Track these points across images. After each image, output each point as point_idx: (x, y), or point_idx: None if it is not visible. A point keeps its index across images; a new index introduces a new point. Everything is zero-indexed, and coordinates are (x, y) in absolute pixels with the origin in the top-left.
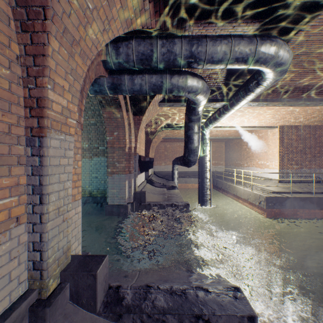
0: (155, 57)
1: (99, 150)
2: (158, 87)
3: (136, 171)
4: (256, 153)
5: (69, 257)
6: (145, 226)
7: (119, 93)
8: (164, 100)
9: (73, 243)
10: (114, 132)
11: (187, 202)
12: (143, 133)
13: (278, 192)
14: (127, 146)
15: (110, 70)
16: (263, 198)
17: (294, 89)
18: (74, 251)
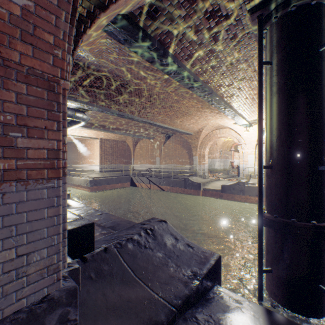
0: None
1: None
2: None
3: None
4: (88, 154)
5: None
6: None
7: None
8: None
9: None
10: None
11: None
12: None
13: (98, 177)
14: None
15: None
16: (89, 181)
17: (98, 125)
18: None
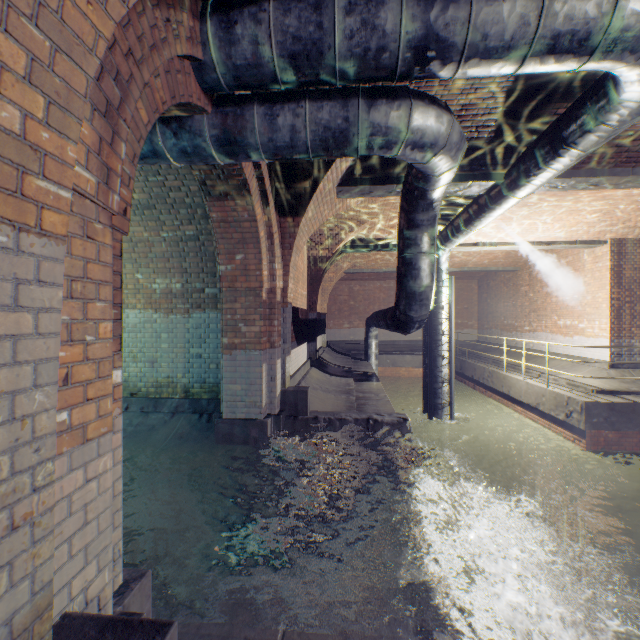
0: (328, 46)
1: (206, 295)
2: (336, 134)
3: (285, 342)
4: (552, 301)
5: (47, 636)
6: (304, 475)
7: (242, 154)
8: (350, 180)
9: (78, 572)
10: (236, 255)
11: (403, 415)
12: (304, 261)
13: (613, 390)
14: (265, 285)
15: (218, 97)
16: (578, 404)
17: None
18: (81, 595)
